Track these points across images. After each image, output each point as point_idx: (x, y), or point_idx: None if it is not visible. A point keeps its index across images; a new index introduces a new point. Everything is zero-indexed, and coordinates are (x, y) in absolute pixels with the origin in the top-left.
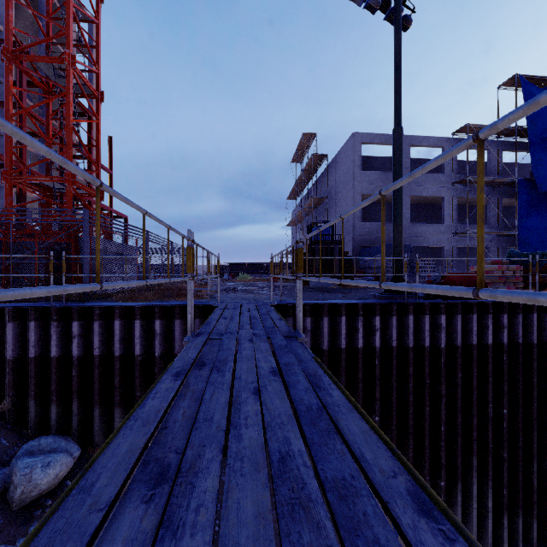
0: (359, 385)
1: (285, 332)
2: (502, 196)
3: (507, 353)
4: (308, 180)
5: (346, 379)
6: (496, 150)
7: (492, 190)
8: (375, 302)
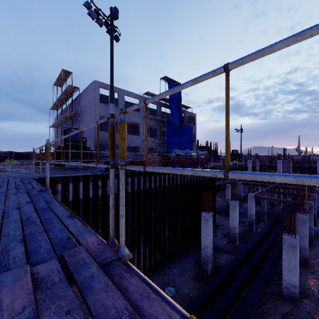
0: (90, 216)
1: (39, 189)
2: (161, 126)
3: (153, 191)
4: (66, 100)
5: (83, 214)
6: (159, 106)
7: (158, 123)
8: (99, 174)
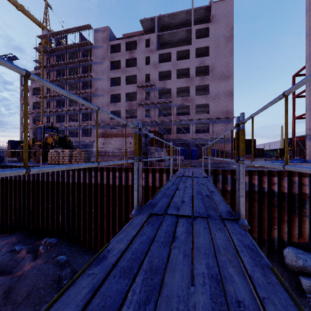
0: None
1: (147, 212)
2: None
3: None
4: None
5: None
6: None
7: None
8: None
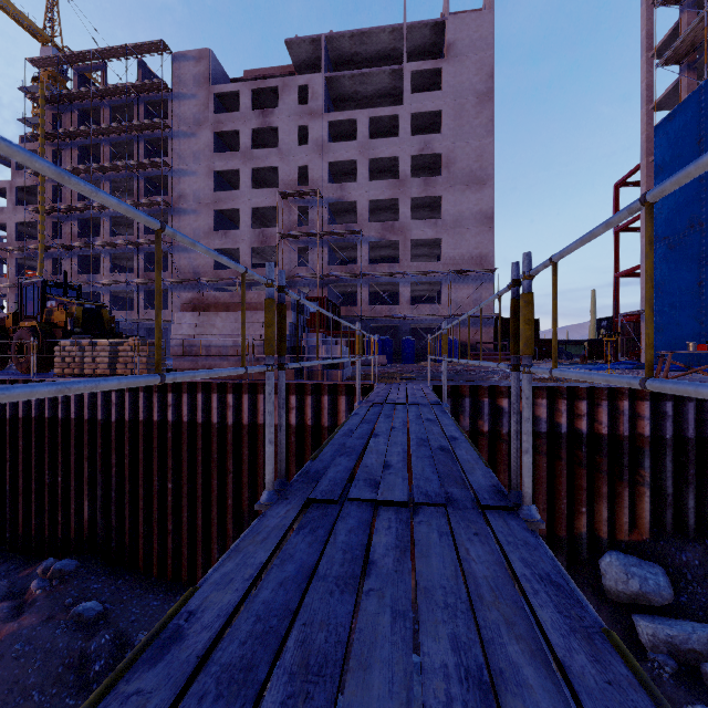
0: None
1: (300, 496)
2: None
3: None
4: None
5: None
6: None
7: None
8: None
